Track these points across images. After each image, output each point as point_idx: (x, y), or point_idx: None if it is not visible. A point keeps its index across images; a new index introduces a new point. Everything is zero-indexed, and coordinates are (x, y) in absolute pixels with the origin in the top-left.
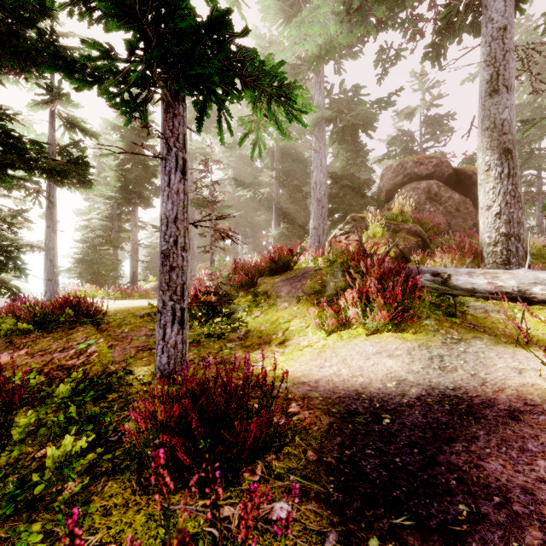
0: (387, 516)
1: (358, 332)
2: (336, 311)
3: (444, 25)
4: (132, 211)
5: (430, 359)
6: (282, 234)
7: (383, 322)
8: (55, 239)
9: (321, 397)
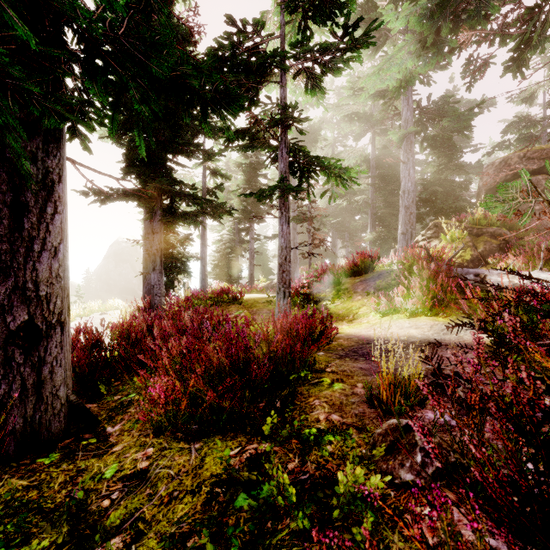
0: (357, 358)
1: (405, 315)
2: (389, 300)
3: (521, 41)
4: (250, 227)
5: (442, 330)
6: (377, 237)
7: (415, 306)
8: (205, 252)
9: (357, 339)
